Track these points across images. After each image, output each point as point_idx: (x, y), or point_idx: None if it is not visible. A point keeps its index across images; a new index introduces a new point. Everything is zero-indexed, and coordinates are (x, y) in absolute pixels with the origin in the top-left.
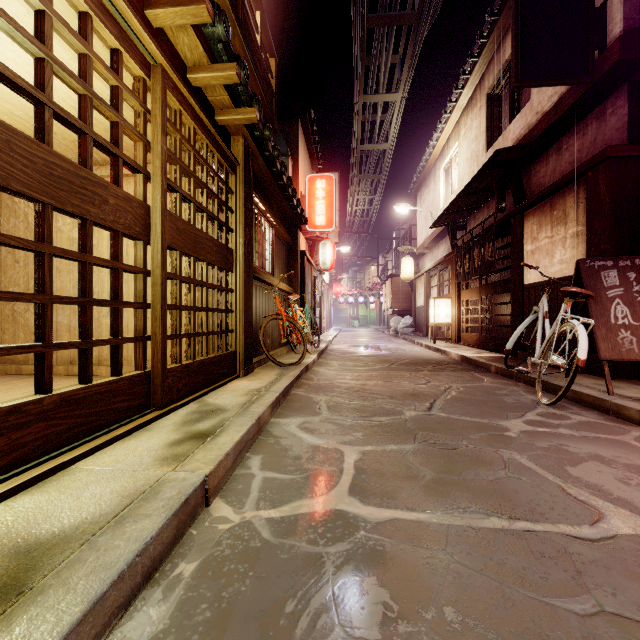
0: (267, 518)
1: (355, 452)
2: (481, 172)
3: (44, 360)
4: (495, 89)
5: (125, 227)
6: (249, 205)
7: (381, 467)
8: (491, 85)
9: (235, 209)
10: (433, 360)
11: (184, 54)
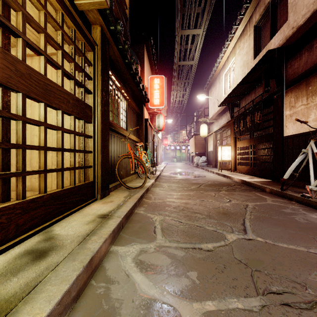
0: None
1: None
2: (256, 67)
3: None
4: (259, 22)
5: None
6: (105, 77)
7: None
8: (257, 20)
9: (93, 77)
10: (224, 182)
11: None
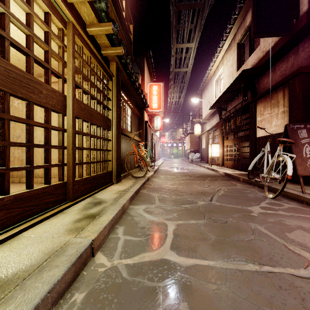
0: (126, 264)
1: (173, 224)
2: (235, 81)
3: (5, 177)
4: (241, 40)
5: (52, 106)
6: (119, 97)
7: (187, 233)
8: (239, 38)
9: (112, 99)
10: (211, 175)
11: (84, 18)
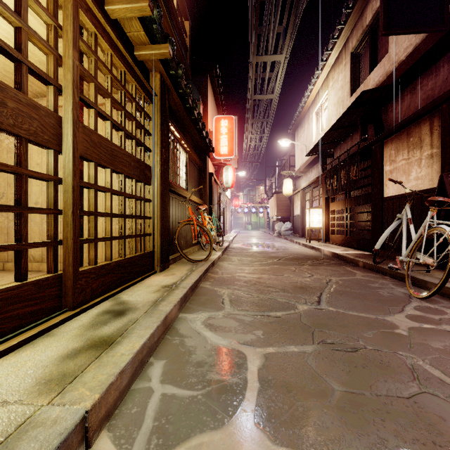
0: None
1: (257, 356)
2: (349, 110)
3: None
4: (357, 49)
5: (30, 133)
6: (165, 130)
7: (286, 378)
8: (354, 46)
9: (152, 132)
10: (311, 256)
11: None
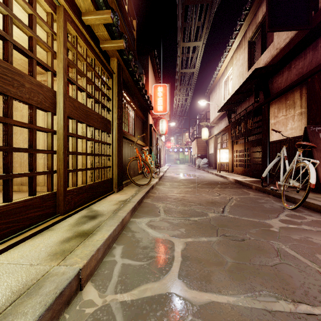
0: (121, 301)
1: (181, 243)
2: (246, 81)
3: None
4: (252, 38)
5: (38, 103)
6: (120, 96)
7: (198, 255)
8: (250, 36)
9: (112, 98)
10: (220, 182)
11: (79, 4)
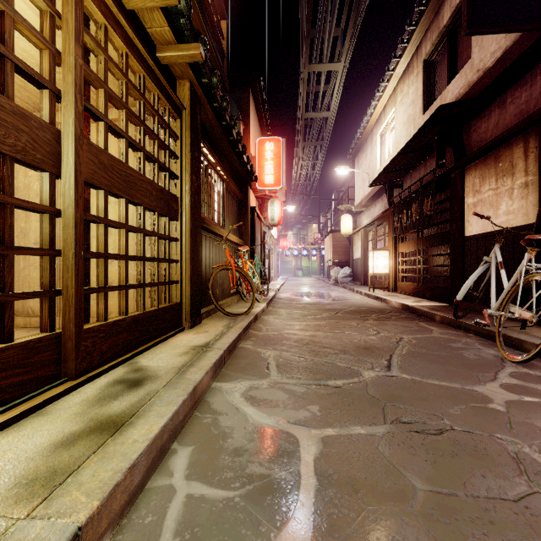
0: None
1: (313, 440)
2: (423, 129)
3: None
4: (432, 55)
5: (16, 150)
6: (196, 153)
7: (352, 471)
8: (428, 51)
9: (180, 155)
10: (375, 308)
11: None
